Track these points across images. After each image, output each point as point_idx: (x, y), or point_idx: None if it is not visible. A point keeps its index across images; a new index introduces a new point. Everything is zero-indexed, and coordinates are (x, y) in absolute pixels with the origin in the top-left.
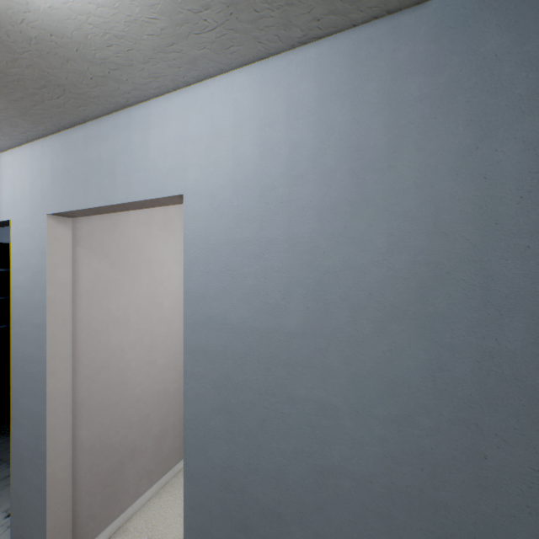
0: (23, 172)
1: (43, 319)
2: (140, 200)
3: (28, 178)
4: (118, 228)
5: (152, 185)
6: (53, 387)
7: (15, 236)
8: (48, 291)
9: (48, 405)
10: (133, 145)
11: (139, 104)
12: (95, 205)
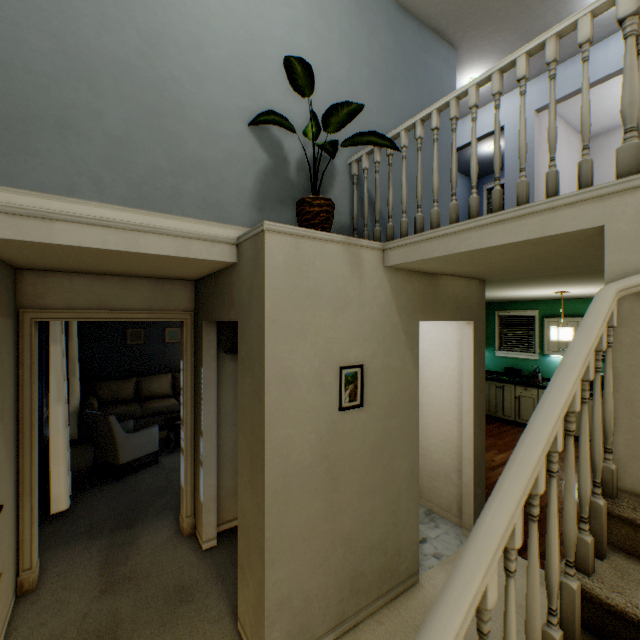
0: (513, 101)
1: (530, 155)
2: (601, 78)
3: (517, 103)
4: (539, 129)
5: (609, 69)
6: (534, 183)
7: (507, 131)
8: (533, 142)
9: (533, 189)
10: (596, 59)
11: (600, 42)
12: (569, 92)
